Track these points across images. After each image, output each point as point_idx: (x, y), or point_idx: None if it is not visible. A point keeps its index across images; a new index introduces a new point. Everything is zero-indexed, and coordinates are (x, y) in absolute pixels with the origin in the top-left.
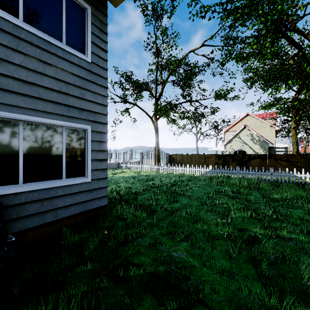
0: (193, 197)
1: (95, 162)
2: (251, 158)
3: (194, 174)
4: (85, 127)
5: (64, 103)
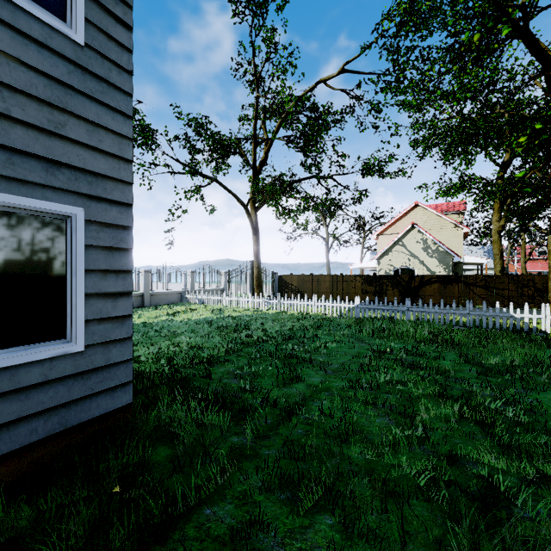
0: (332, 368)
1: (97, 299)
2: (425, 282)
3: (327, 314)
4: (67, 211)
5: None
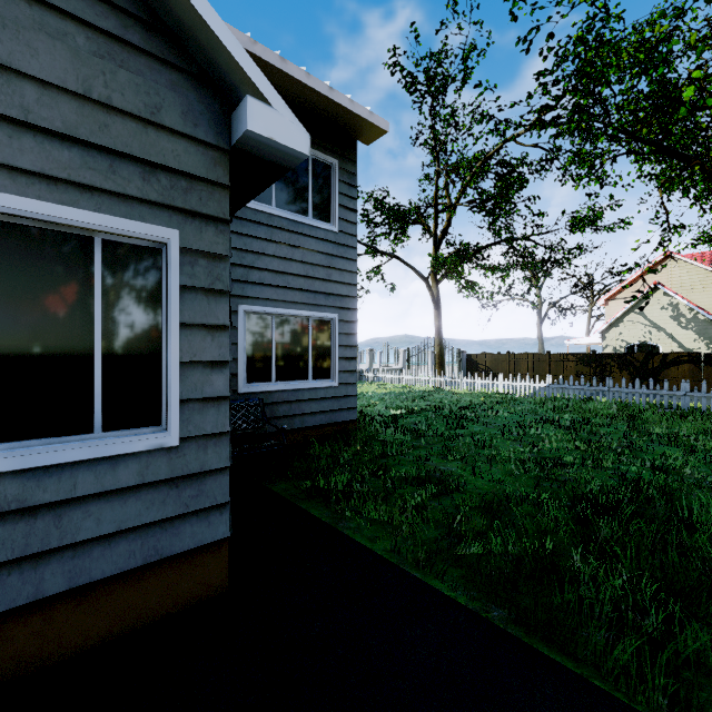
0: (494, 425)
1: (343, 361)
2: (669, 363)
3: (515, 394)
4: (332, 316)
5: (310, 290)
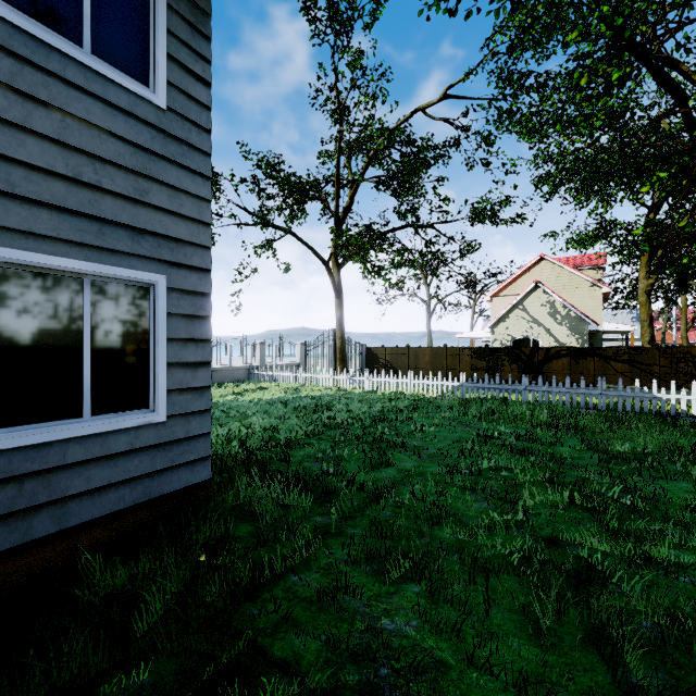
0: (428, 453)
1: (178, 369)
2: (551, 356)
3: (426, 394)
4: (150, 279)
5: (87, 213)
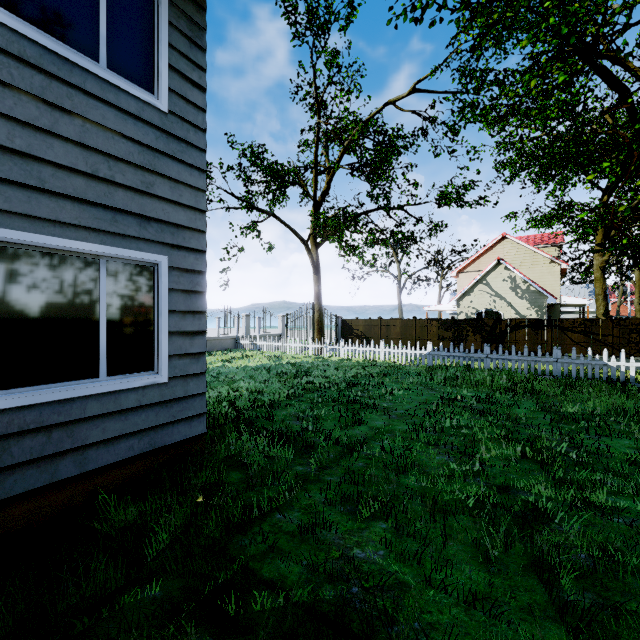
0: (396, 413)
1: (178, 337)
2: (512, 327)
3: (396, 361)
4: (155, 259)
5: (103, 204)
